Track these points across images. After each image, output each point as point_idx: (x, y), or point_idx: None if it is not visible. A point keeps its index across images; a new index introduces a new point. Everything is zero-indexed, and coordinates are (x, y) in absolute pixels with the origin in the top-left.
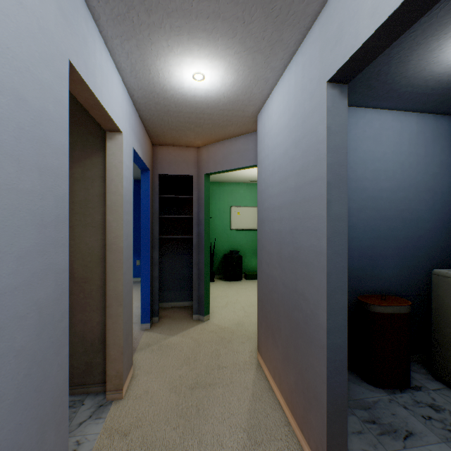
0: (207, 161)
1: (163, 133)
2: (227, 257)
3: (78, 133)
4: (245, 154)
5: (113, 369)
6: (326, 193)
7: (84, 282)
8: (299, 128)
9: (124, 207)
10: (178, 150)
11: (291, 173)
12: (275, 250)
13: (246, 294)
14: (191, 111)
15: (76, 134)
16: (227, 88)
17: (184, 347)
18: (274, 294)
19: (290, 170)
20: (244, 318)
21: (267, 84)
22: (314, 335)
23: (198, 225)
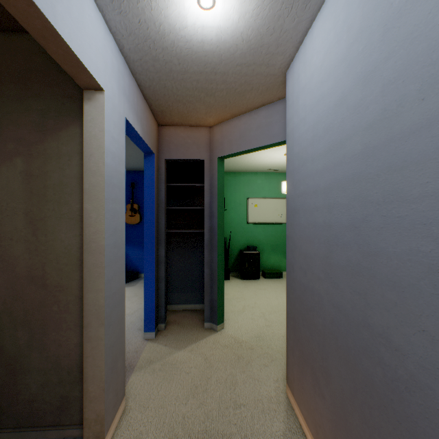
0: (221, 142)
1: (168, 108)
2: (244, 253)
3: (51, 96)
4: (268, 129)
5: (92, 411)
6: None
7: (58, 291)
8: (375, 47)
9: (108, 192)
10: (187, 131)
11: (353, 131)
12: (317, 253)
13: (266, 297)
14: (199, 70)
15: (48, 98)
16: (248, 22)
17: (192, 368)
18: (316, 317)
19: (352, 125)
20: (265, 329)
21: (307, 8)
22: (421, 425)
23: (210, 217)
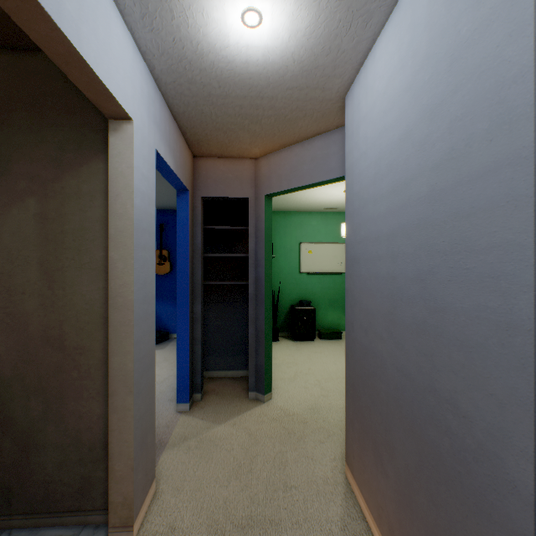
0: (268, 177)
1: (205, 137)
2: (296, 309)
3: (70, 126)
4: (324, 163)
5: (118, 493)
6: (533, 191)
7: (78, 353)
8: (442, 78)
9: (136, 238)
10: (228, 163)
11: (419, 170)
12: (380, 309)
13: (322, 361)
14: (243, 94)
15: (67, 128)
16: (300, 41)
17: (235, 446)
18: (379, 383)
19: (417, 164)
20: (321, 400)
21: (367, 26)
22: (489, 498)
23: (255, 266)
